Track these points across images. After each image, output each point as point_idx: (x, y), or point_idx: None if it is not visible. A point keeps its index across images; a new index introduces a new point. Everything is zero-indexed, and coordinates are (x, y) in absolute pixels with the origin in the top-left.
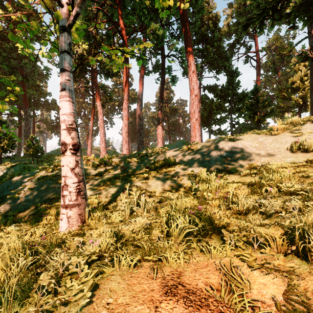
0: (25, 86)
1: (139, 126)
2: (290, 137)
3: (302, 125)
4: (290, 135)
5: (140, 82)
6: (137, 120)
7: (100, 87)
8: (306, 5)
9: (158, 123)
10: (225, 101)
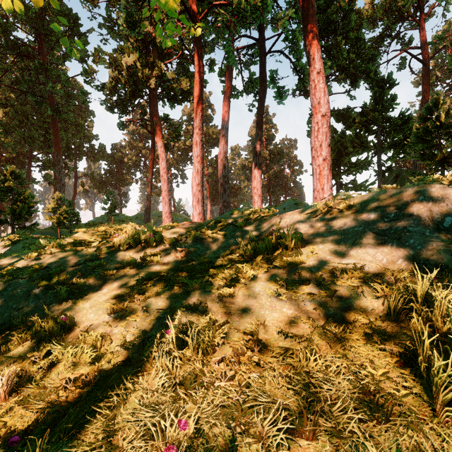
0: (57, 123)
1: (223, 178)
2: None
3: None
4: None
5: (224, 109)
6: (219, 169)
7: (161, 118)
8: None
9: (254, 170)
10: (368, 133)
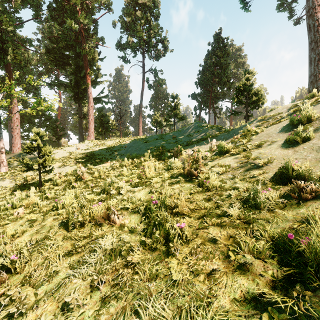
0: None
1: None
2: (62, 151)
3: (66, 148)
4: (62, 150)
5: None
6: None
7: None
8: (75, 97)
9: None
10: (35, 118)
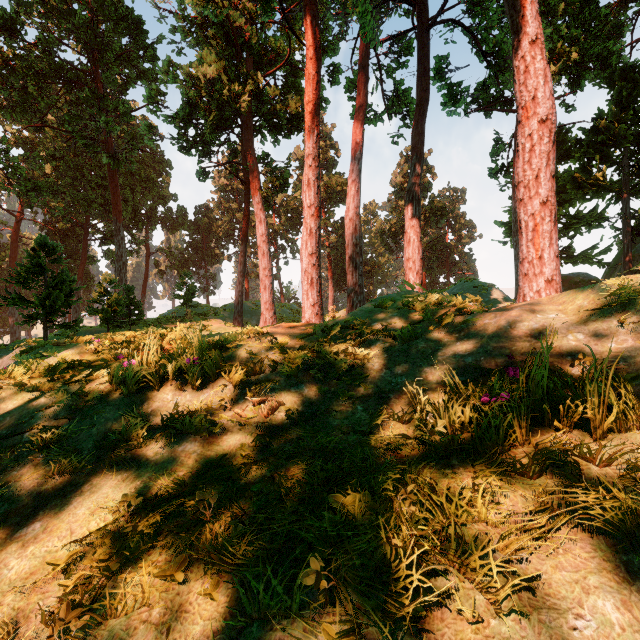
0: (116, 176)
1: (352, 247)
2: None
3: None
4: None
5: (355, 139)
6: (346, 233)
7: (259, 159)
8: None
9: (408, 228)
10: (604, 163)
